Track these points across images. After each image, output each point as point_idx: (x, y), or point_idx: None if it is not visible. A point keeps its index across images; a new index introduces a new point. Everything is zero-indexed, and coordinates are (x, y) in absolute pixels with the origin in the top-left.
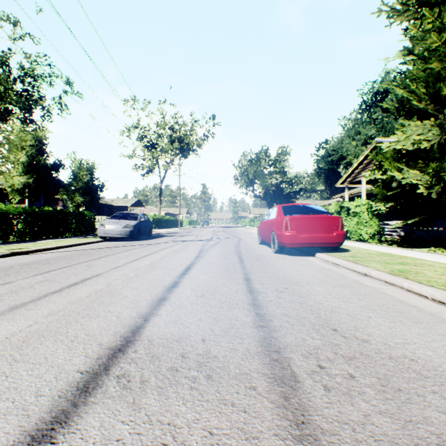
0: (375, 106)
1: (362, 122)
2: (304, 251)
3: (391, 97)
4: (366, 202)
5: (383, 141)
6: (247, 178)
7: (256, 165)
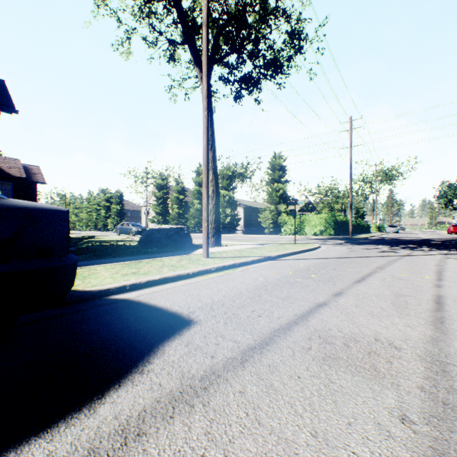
0: None
1: None
2: None
3: None
4: None
5: None
6: (445, 198)
7: (453, 190)
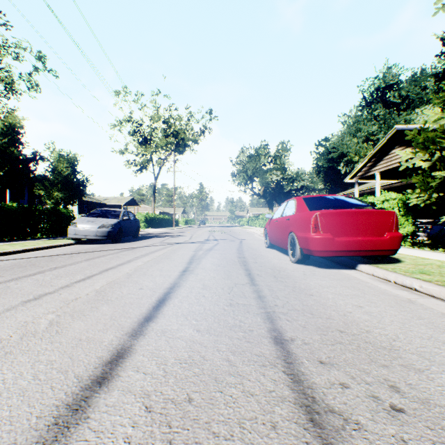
0: (377, 103)
1: (363, 118)
2: (335, 259)
3: (394, 92)
4: (397, 196)
5: (405, 128)
6: (246, 175)
7: (255, 161)
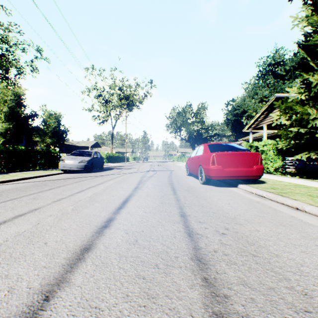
0: (269, 74)
1: (259, 86)
2: (227, 182)
3: (280, 67)
4: (272, 142)
5: (281, 96)
6: (176, 126)
7: (182, 116)
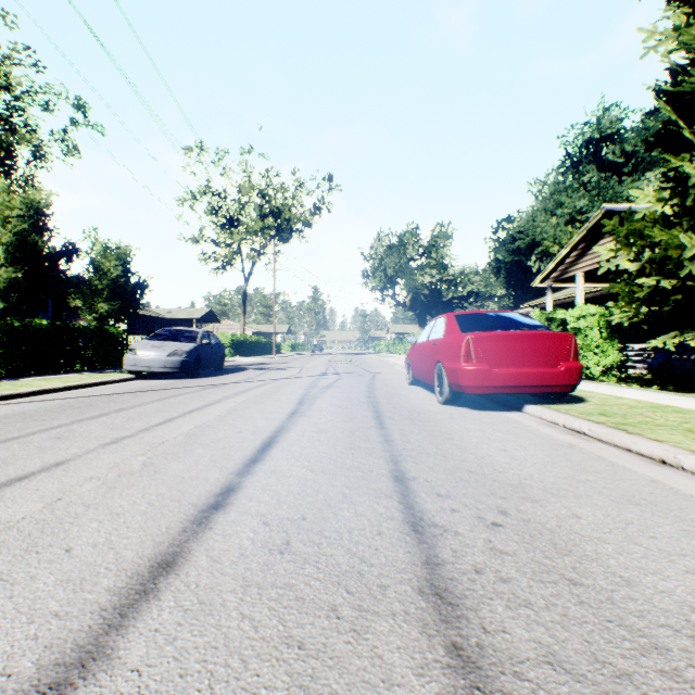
0: (587, 163)
1: (566, 187)
2: (498, 399)
3: (613, 147)
4: (597, 310)
5: (617, 209)
6: (384, 275)
7: (398, 254)
